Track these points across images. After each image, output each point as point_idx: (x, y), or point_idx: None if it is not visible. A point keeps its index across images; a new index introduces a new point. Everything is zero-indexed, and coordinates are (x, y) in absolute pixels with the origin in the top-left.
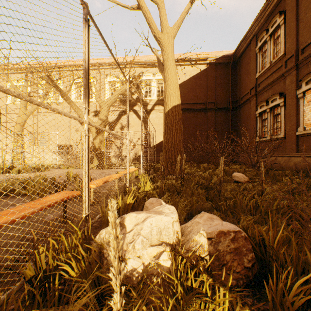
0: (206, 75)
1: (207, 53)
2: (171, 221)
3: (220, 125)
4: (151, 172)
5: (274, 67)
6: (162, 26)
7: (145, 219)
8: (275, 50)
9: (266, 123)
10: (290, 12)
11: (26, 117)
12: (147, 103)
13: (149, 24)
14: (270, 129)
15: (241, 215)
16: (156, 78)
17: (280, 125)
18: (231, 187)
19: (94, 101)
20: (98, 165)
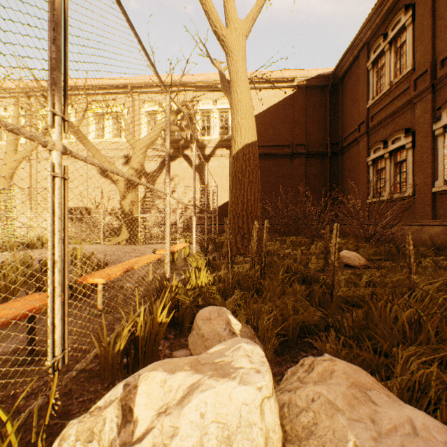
0: (292, 103)
1: (294, 72)
2: (257, 402)
3: (314, 178)
4: (210, 249)
5: (397, 91)
6: (227, 18)
7: (186, 396)
8: (397, 64)
9: (383, 175)
10: (422, 5)
11: (17, 164)
12: (205, 144)
13: (207, 13)
14: (390, 184)
15: (396, 350)
16: (218, 107)
17: (405, 177)
18: (345, 277)
19: (123, 141)
20: (128, 239)
